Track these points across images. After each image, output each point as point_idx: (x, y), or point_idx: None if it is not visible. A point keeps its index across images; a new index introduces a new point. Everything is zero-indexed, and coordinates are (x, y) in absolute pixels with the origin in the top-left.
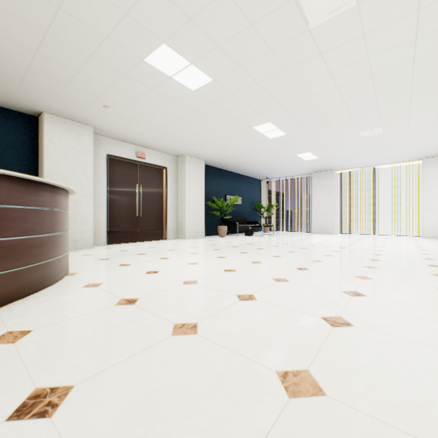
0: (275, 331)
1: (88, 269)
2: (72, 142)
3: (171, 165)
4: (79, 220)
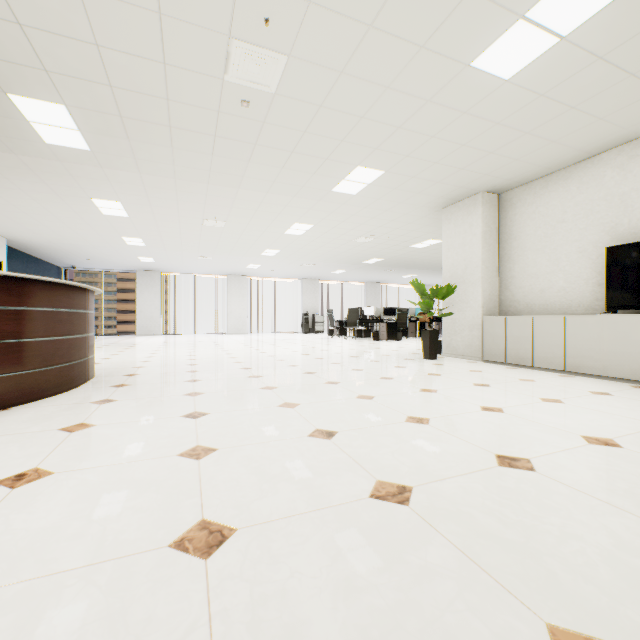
0: (217, 356)
1: None
2: None
3: None
4: None
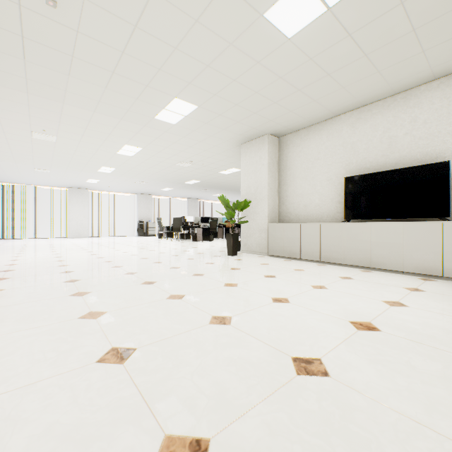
0: (44, 260)
1: None
2: None
3: None
4: None
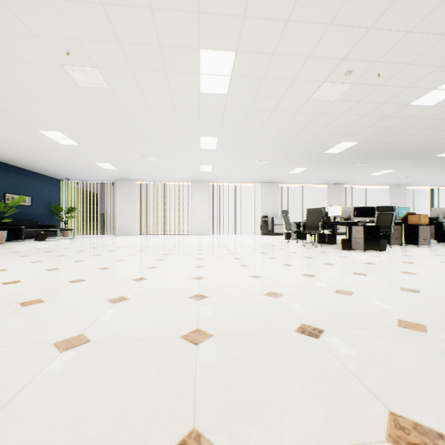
0: (29, 291)
1: None
2: None
3: None
4: None
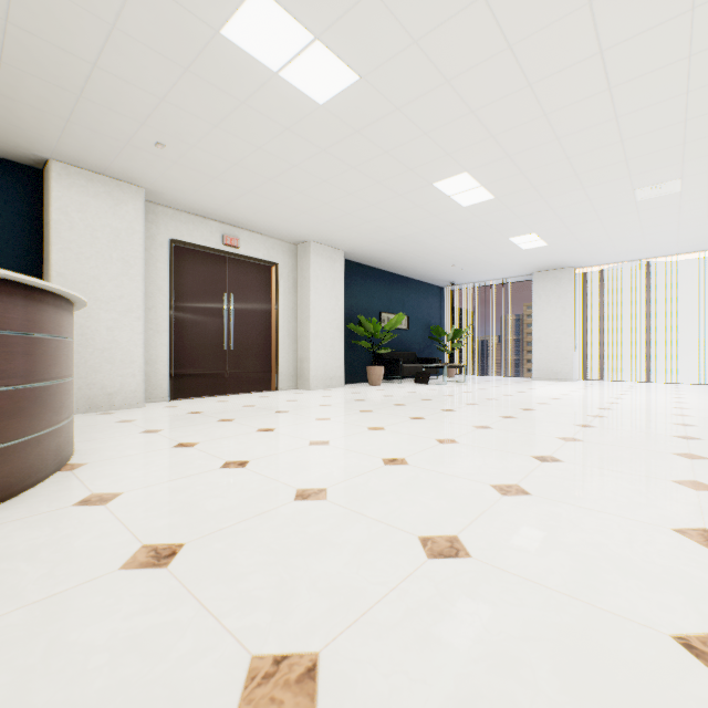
0: None
1: (111, 454)
2: (105, 215)
3: (285, 260)
4: (117, 355)
